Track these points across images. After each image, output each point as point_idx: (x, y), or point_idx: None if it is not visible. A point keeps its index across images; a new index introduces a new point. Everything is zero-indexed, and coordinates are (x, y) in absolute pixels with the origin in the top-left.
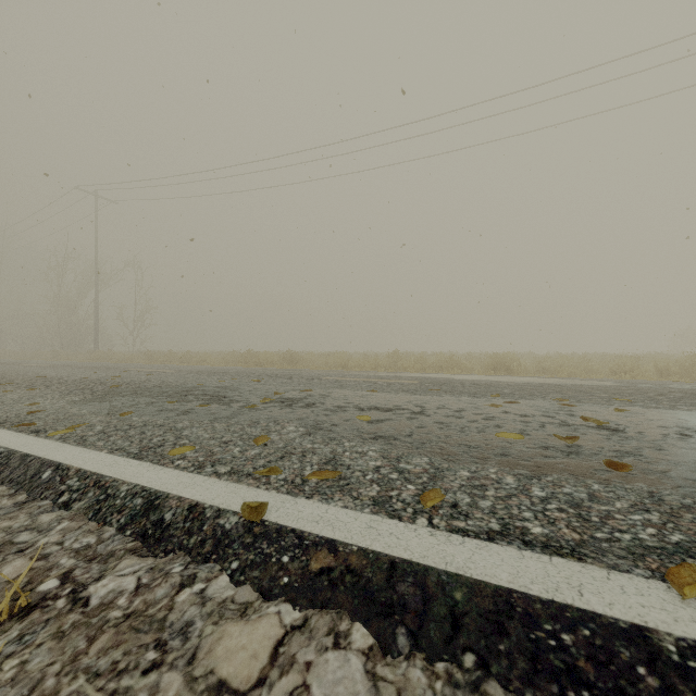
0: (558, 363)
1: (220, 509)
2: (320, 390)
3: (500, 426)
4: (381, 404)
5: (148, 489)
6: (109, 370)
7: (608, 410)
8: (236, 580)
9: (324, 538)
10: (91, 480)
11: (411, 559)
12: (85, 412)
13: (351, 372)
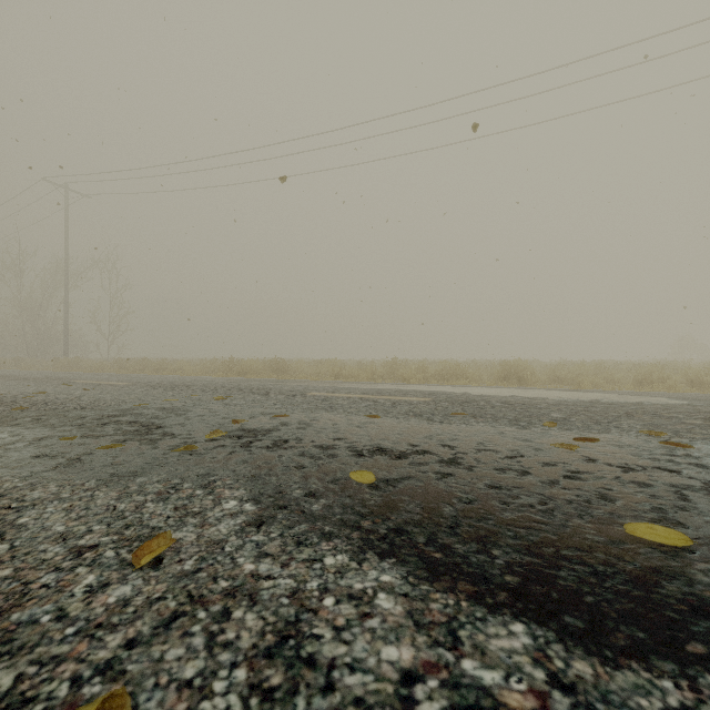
0: (575, 372)
1: None
2: (300, 415)
3: (610, 498)
4: (387, 441)
5: None
6: (48, 382)
7: None
8: None
9: None
10: None
11: None
12: None
13: (345, 384)
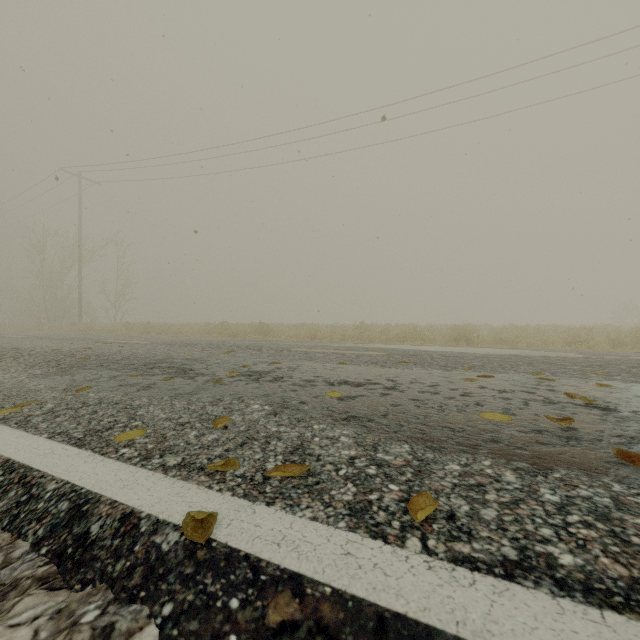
0: (515, 334)
1: (158, 520)
2: (288, 363)
3: (481, 404)
4: (351, 377)
5: (78, 489)
6: (84, 341)
7: (589, 385)
8: (166, 635)
9: (287, 572)
10: (17, 474)
11: (406, 613)
12: (41, 387)
13: (320, 343)
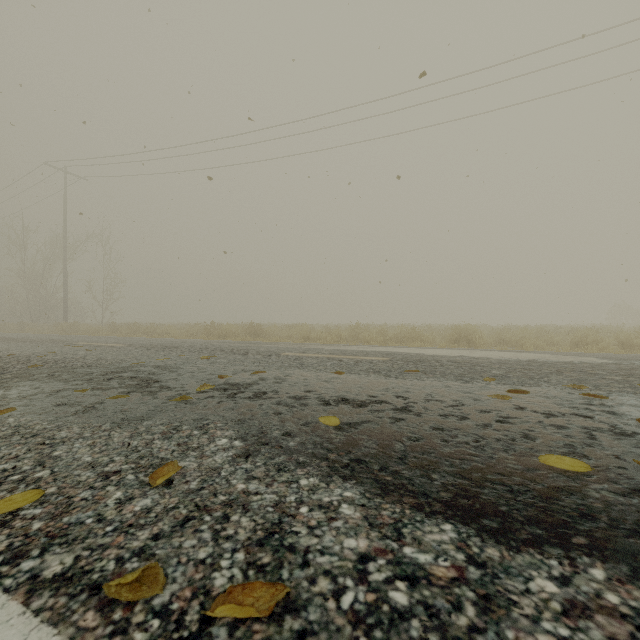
0: (518, 335)
1: None
2: (275, 372)
3: (531, 437)
4: (350, 392)
5: None
6: (54, 344)
7: None
8: None
9: None
10: None
11: None
12: None
13: (313, 346)
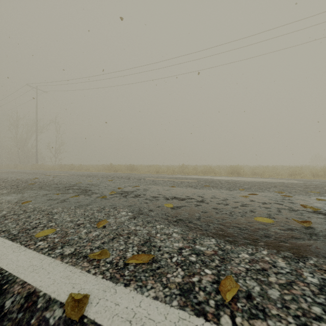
0: (262, 170)
1: (50, 299)
2: (143, 186)
3: (253, 211)
4: (178, 195)
5: (3, 272)
6: (35, 174)
7: (311, 199)
8: None
9: None
10: None
11: None
12: (3, 201)
13: (161, 175)
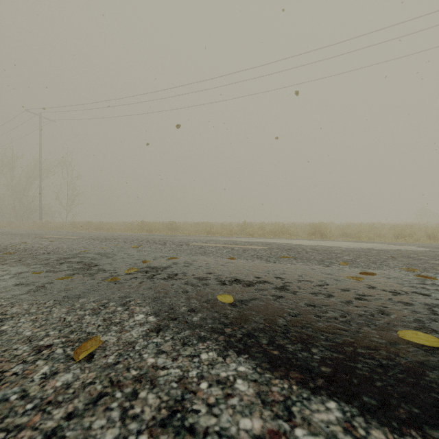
0: (356, 230)
1: None
2: (185, 257)
3: (386, 313)
4: (241, 274)
5: None
6: (28, 236)
7: None
8: None
9: None
10: None
11: None
12: None
13: (213, 238)
